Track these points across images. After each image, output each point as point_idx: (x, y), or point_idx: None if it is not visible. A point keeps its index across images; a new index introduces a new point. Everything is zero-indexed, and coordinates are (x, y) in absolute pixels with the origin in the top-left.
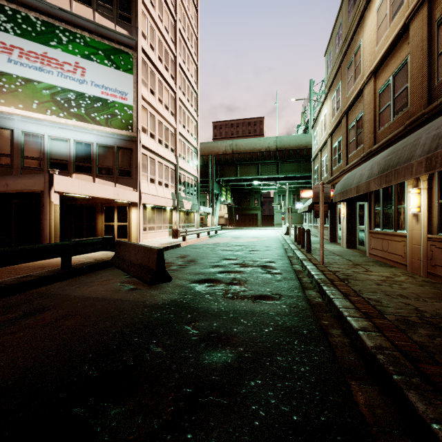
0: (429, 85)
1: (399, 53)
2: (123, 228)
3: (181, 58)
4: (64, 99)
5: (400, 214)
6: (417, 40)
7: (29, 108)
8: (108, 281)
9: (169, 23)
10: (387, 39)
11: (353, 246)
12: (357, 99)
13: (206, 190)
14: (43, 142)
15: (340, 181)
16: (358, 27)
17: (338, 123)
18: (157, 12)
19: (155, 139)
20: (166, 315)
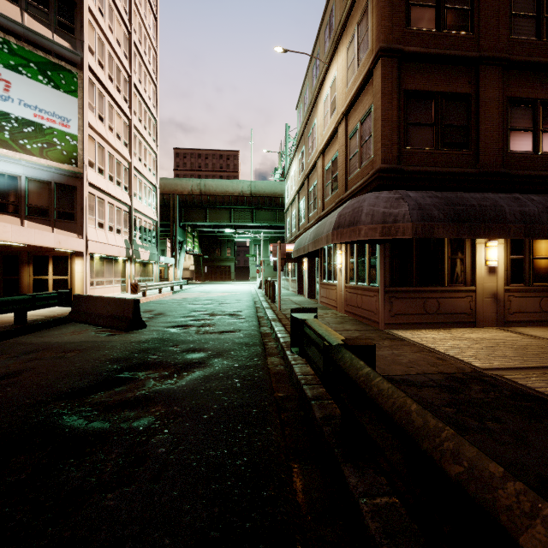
0: (346, 179)
1: (335, 145)
2: (62, 282)
3: (136, 77)
4: None
5: (335, 269)
6: (341, 143)
7: None
8: (80, 332)
9: (122, 34)
10: (329, 130)
11: (313, 296)
12: (314, 167)
13: (166, 236)
14: None
15: (297, 240)
16: (314, 106)
17: (302, 184)
18: (107, 21)
19: (105, 175)
20: (152, 345)
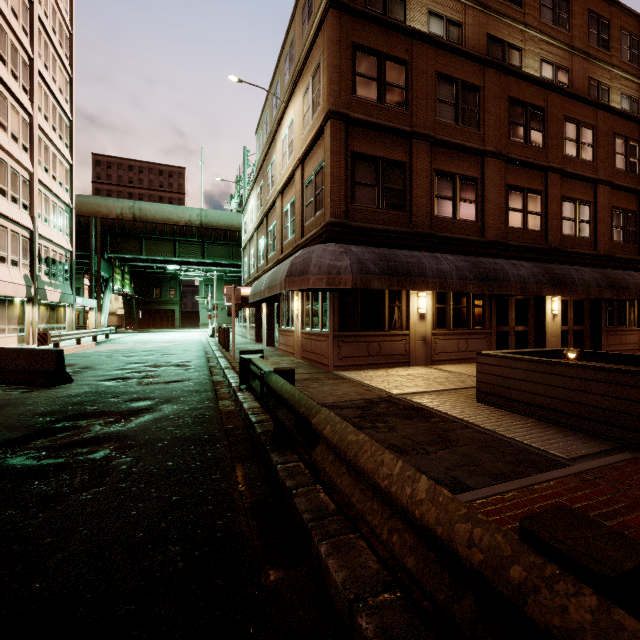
0: (303, 225)
1: (292, 188)
2: None
3: (41, 61)
4: None
5: (293, 315)
6: (298, 188)
7: None
8: None
9: (20, 2)
10: (287, 172)
11: (272, 344)
12: (273, 206)
13: (83, 270)
14: None
15: (254, 284)
16: (273, 141)
17: (261, 221)
18: None
19: None
20: (87, 398)
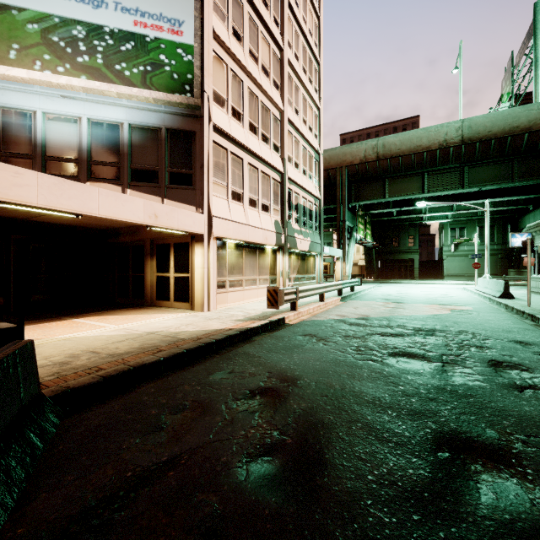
0: None
1: None
2: (182, 283)
3: None
4: (66, 40)
5: None
6: None
7: (3, 58)
8: None
9: None
10: None
11: None
12: None
13: (332, 226)
14: (35, 125)
15: None
16: None
17: None
18: None
19: (243, 123)
20: None
